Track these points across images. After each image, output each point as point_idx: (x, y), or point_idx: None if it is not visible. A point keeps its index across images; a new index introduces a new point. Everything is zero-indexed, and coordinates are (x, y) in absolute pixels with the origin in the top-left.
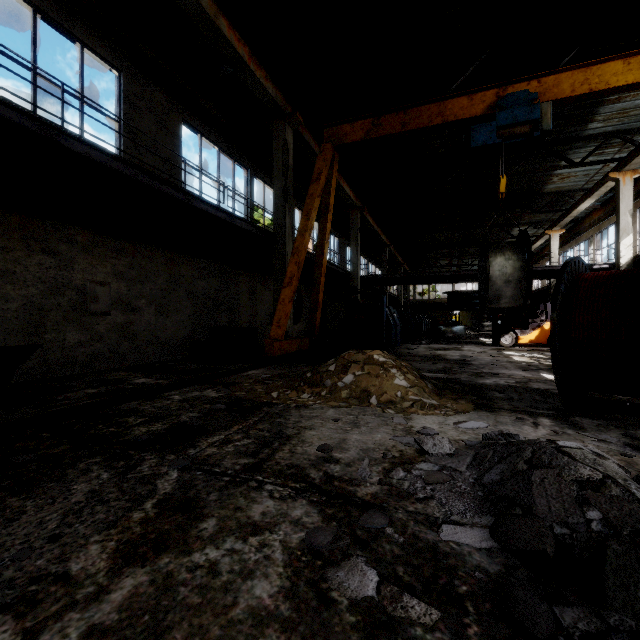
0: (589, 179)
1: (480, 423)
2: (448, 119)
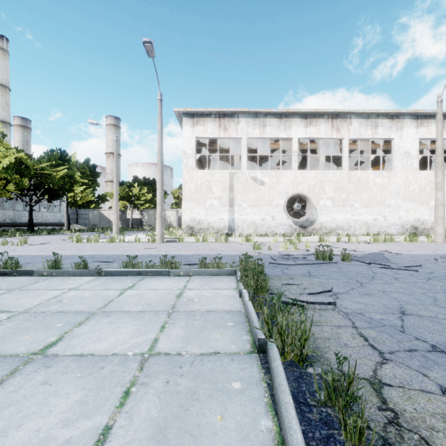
0: None
1: None
2: None
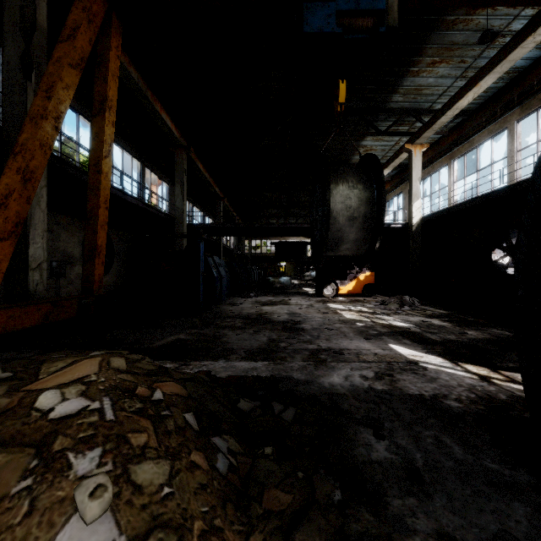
0: (384, 155)
1: None
2: None
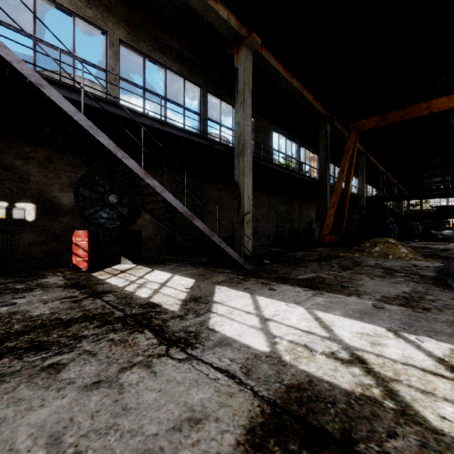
0: None
1: (443, 264)
2: (433, 110)
